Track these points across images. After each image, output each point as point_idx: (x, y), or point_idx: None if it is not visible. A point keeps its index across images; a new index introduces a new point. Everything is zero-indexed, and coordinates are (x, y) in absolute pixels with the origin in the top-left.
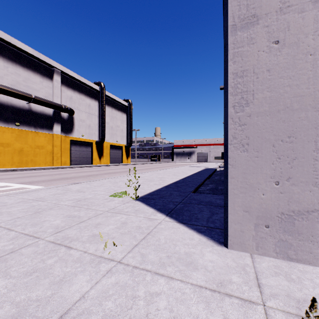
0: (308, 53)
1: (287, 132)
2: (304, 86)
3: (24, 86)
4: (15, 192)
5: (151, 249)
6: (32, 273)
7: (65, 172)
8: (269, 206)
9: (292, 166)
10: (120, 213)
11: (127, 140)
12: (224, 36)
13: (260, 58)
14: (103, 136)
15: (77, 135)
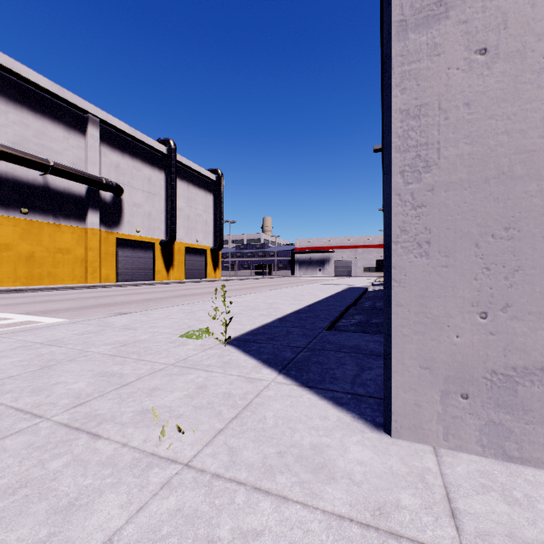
0: (542, 70)
1: (503, 219)
2: (535, 134)
3: (35, 145)
4: (13, 330)
5: (249, 439)
6: (17, 489)
7: (106, 293)
8: (469, 358)
9: (512, 284)
10: (196, 368)
11: (214, 239)
12: (384, 42)
13: (451, 81)
14: (173, 232)
15: (127, 231)
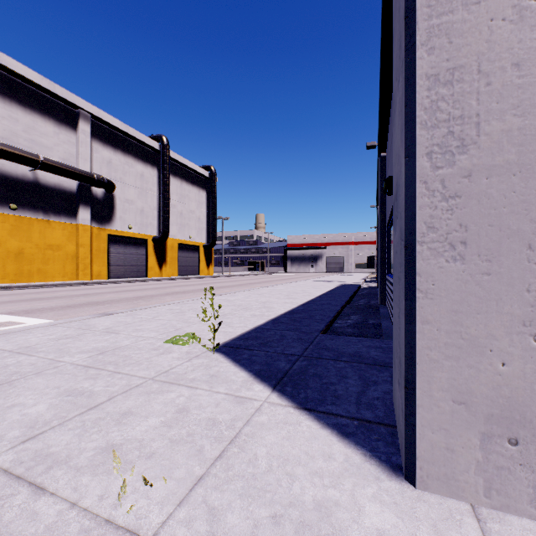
0: None
1: None
2: None
3: (25, 140)
4: None
5: (235, 494)
6: None
7: (96, 291)
8: (520, 392)
9: None
10: (179, 384)
11: (207, 236)
12: None
13: (495, 35)
14: (166, 229)
15: (119, 227)
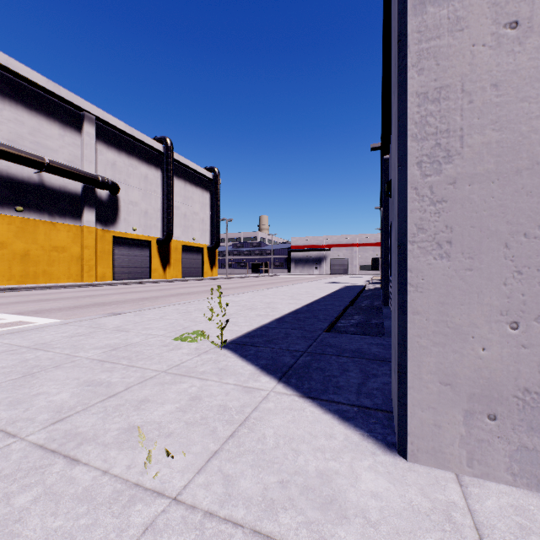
0: None
1: (538, 216)
2: None
3: (30, 143)
4: None
5: (247, 464)
6: None
7: (101, 292)
8: (498, 373)
9: None
10: (190, 376)
11: (211, 238)
12: (398, 17)
13: (477, 59)
14: (170, 231)
15: (124, 229)
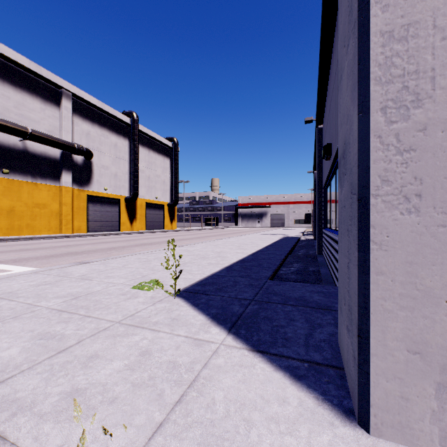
0: None
1: None
2: None
3: (15, 115)
4: None
5: (194, 442)
6: None
7: (76, 242)
8: None
9: None
10: (143, 327)
11: (171, 196)
12: None
13: None
14: (136, 190)
15: (96, 189)
